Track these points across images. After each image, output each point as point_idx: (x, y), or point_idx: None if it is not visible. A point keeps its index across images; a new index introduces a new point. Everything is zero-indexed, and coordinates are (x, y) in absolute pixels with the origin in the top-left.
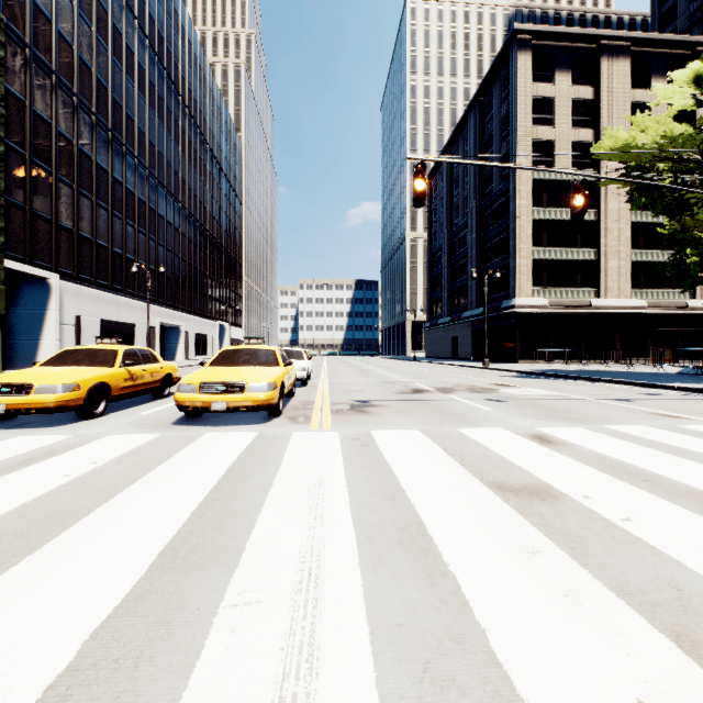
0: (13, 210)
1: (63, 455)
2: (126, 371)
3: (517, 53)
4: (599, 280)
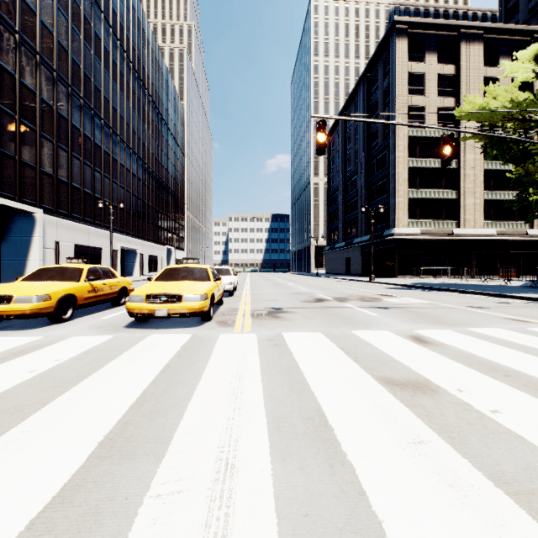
0: (6, 159)
1: (32, 353)
2: (90, 285)
3: (396, 39)
4: (459, 214)
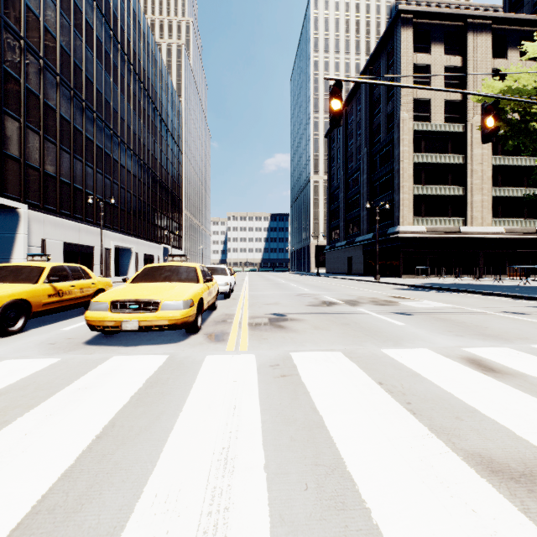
0: None
1: None
2: (51, 287)
3: (401, 29)
4: (466, 211)
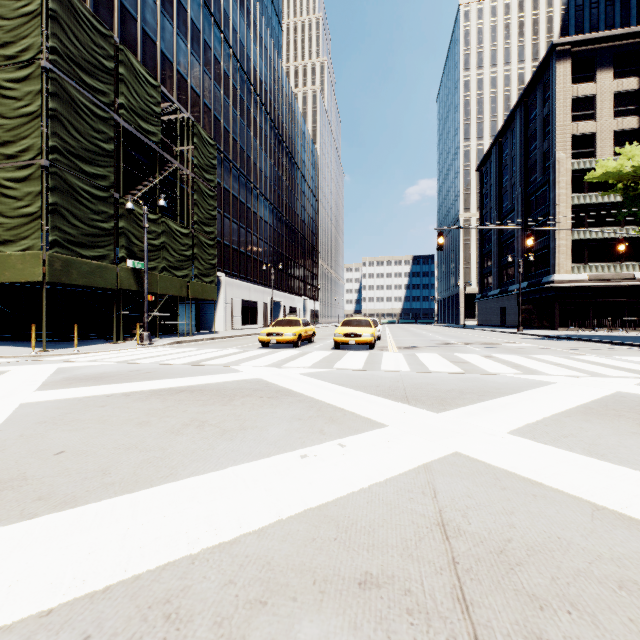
0: None
1: (311, 353)
2: (304, 329)
3: (556, 63)
4: None
